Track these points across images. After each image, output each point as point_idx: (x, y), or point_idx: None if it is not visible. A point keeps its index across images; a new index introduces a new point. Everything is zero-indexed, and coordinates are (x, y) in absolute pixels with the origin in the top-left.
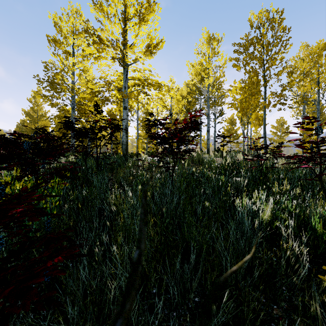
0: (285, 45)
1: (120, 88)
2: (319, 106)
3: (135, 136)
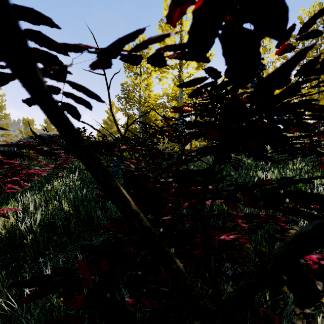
0: None
1: (176, 94)
2: None
3: None
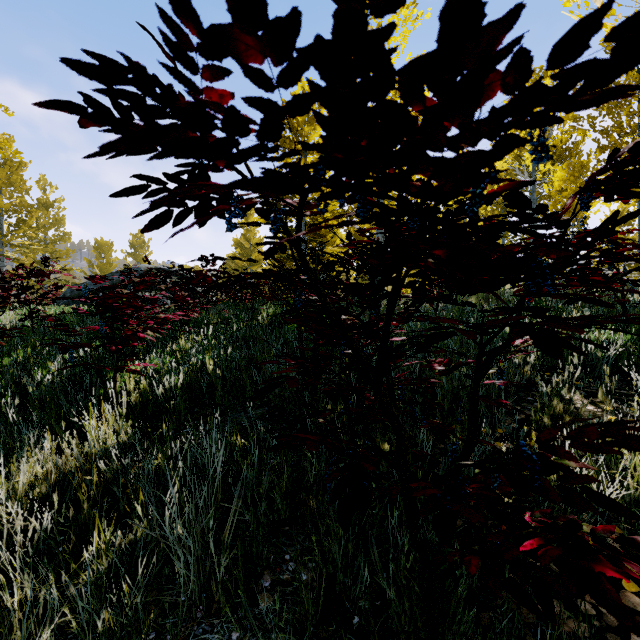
0: None
1: None
2: None
3: None
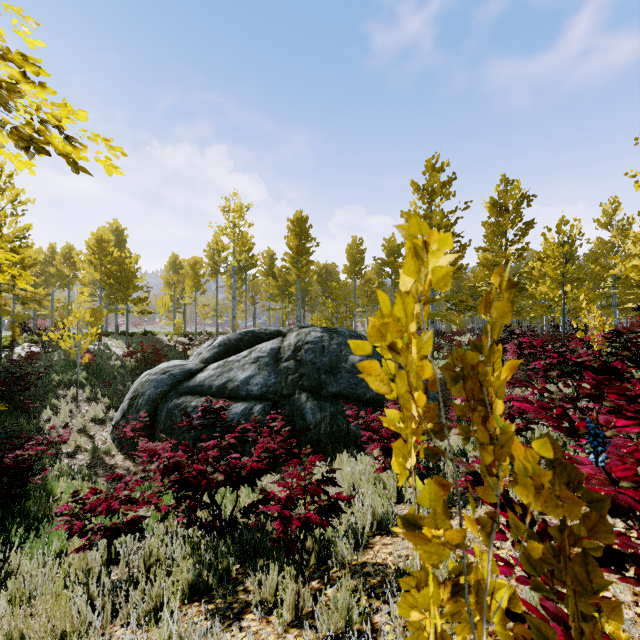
0: (132, 282)
1: None
2: (196, 303)
3: (11, 297)
